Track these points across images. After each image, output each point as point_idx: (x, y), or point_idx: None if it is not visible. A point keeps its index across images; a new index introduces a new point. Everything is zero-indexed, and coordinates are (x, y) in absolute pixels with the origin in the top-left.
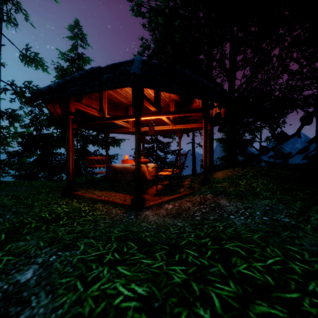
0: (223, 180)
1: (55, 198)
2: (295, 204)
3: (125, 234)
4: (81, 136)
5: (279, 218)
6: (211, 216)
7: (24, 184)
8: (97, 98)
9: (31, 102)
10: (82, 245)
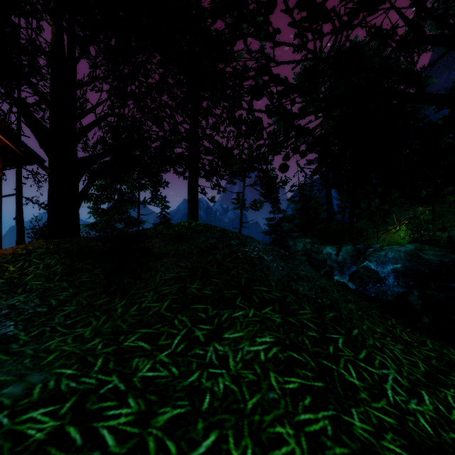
0: None
1: None
2: (61, 294)
3: None
4: None
5: None
6: None
7: None
8: None
9: None
10: None
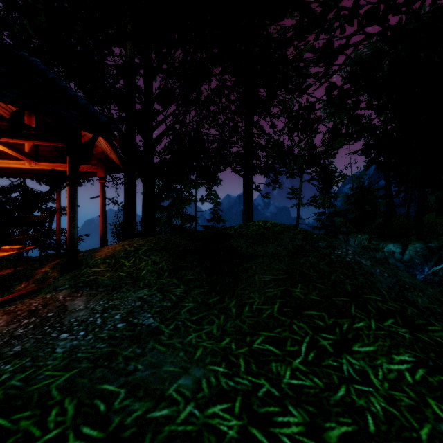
0: (103, 260)
1: None
2: (176, 290)
3: None
4: None
5: (142, 321)
6: (20, 344)
7: None
8: None
9: None
10: None
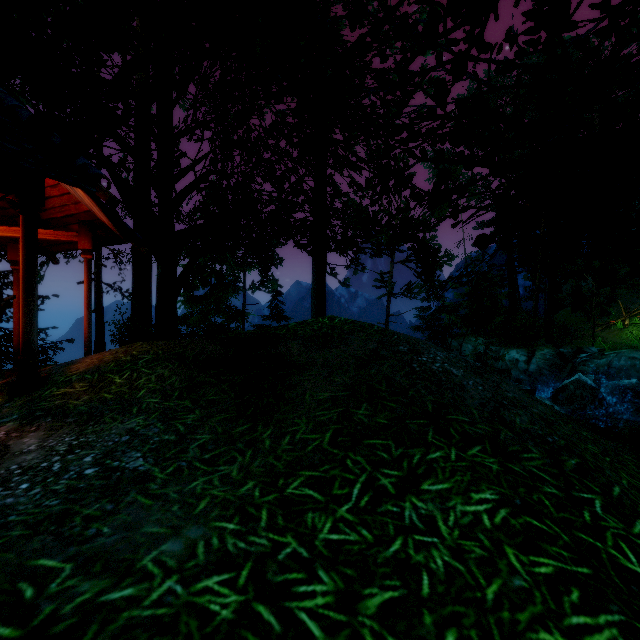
0: (81, 376)
1: None
2: (187, 417)
3: None
4: None
5: (125, 463)
6: None
7: None
8: None
9: None
10: None
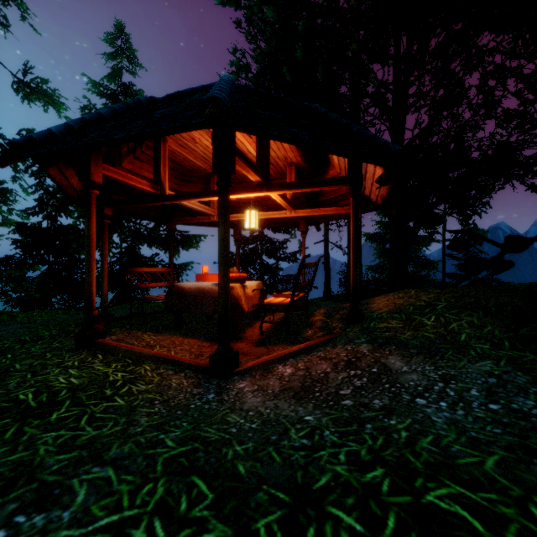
0: (389, 314)
1: (62, 351)
2: None
3: (190, 450)
4: (127, 230)
5: (527, 409)
6: (375, 398)
7: (17, 318)
8: (152, 160)
9: (9, 162)
10: (82, 490)
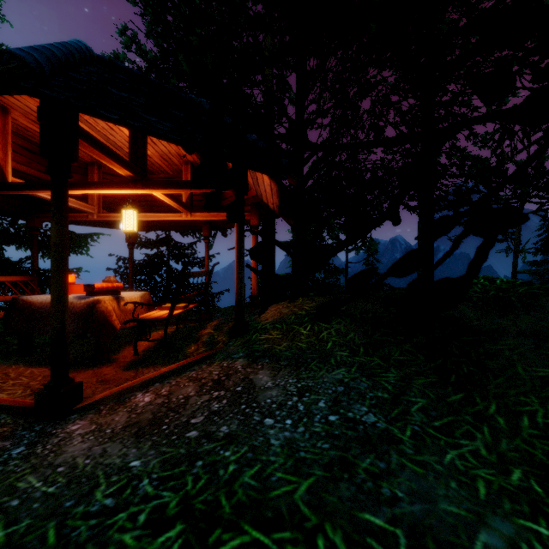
0: (272, 325)
1: None
2: (387, 376)
3: None
4: None
5: (359, 416)
6: (224, 424)
7: None
8: None
9: None
10: None
